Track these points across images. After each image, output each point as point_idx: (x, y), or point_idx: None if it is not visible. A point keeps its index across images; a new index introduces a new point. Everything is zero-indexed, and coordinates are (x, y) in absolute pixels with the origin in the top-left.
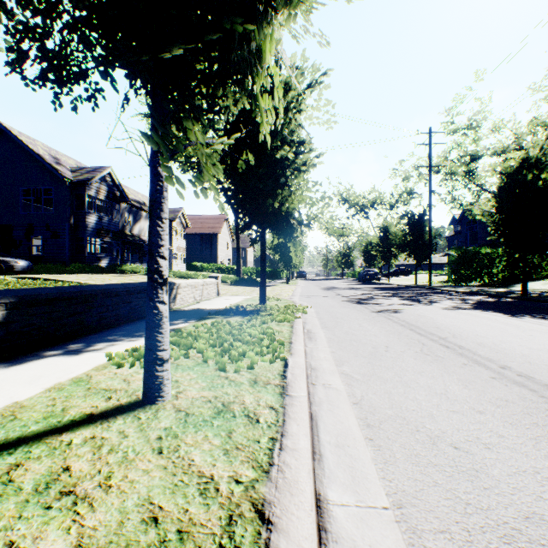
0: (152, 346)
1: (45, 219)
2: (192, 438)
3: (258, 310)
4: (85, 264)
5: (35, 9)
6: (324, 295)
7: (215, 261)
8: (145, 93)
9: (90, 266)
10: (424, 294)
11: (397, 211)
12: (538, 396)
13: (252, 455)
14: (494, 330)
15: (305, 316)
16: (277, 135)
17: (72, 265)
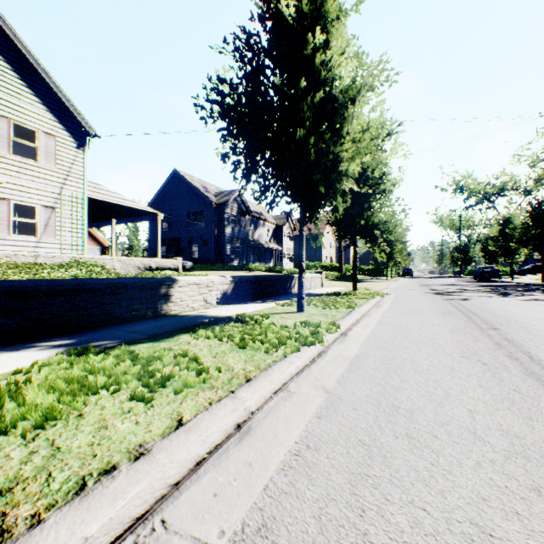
0: (300, 292)
1: (200, 232)
2: (315, 316)
3: (348, 293)
4: (224, 264)
5: (260, 178)
6: (414, 289)
7: (318, 260)
8: (297, 203)
9: (227, 265)
10: (530, 290)
11: (536, 195)
12: (473, 325)
13: (332, 319)
14: (525, 310)
15: (383, 299)
16: (361, 178)
17: (216, 264)
